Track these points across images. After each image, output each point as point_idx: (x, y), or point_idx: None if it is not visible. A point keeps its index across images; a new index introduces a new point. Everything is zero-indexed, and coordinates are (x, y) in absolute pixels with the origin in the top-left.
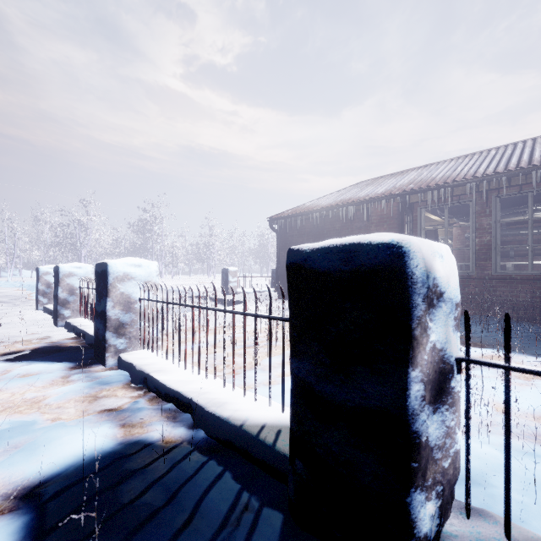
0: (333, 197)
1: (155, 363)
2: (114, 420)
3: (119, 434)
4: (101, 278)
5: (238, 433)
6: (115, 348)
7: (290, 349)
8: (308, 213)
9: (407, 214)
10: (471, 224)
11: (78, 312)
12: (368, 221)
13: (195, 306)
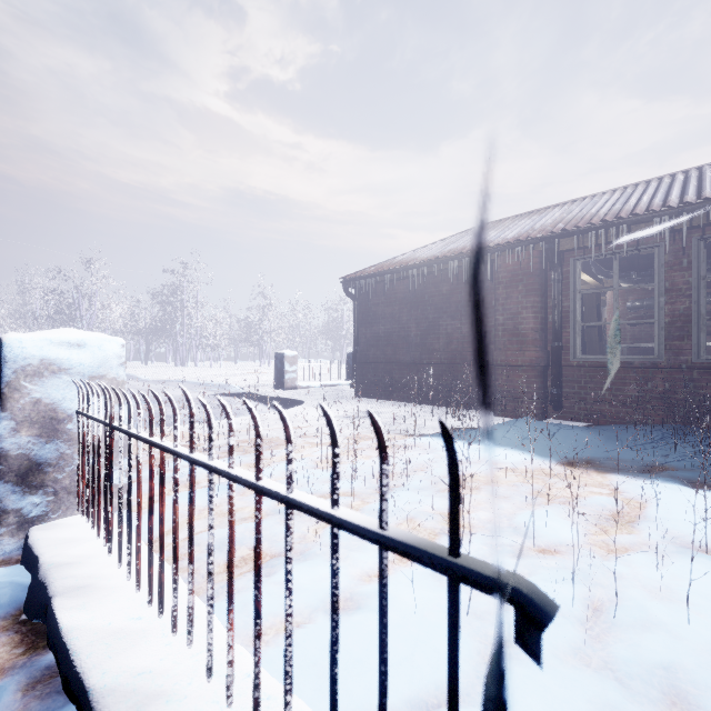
0: (437, 247)
1: (86, 561)
2: None
3: None
4: None
5: None
6: (19, 516)
7: None
8: (400, 270)
9: (553, 268)
10: (656, 283)
11: None
12: (493, 280)
13: (153, 442)
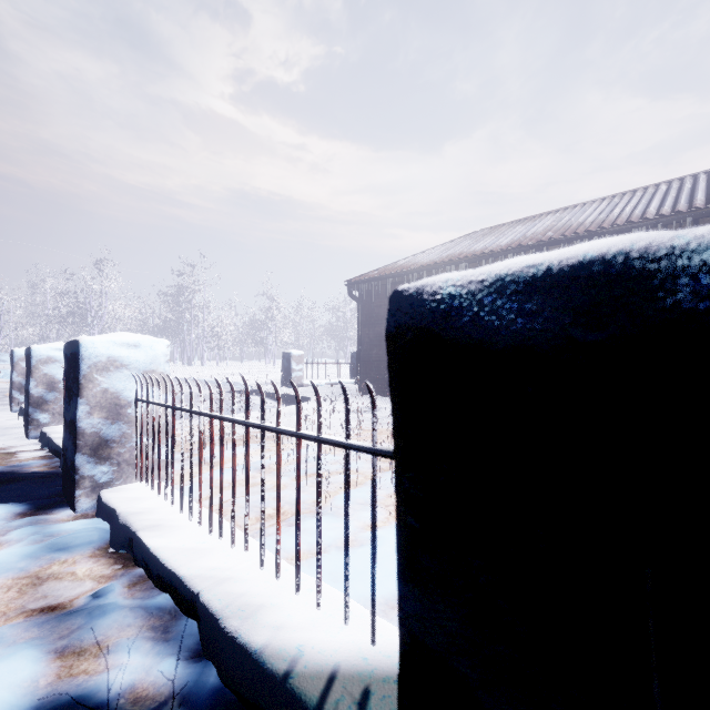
0: (436, 252)
1: (153, 511)
2: (48, 639)
3: (45, 680)
4: (71, 366)
5: (279, 694)
6: (92, 481)
7: (397, 556)
8: (401, 274)
9: None
10: None
11: (61, 416)
12: None
13: (214, 416)
